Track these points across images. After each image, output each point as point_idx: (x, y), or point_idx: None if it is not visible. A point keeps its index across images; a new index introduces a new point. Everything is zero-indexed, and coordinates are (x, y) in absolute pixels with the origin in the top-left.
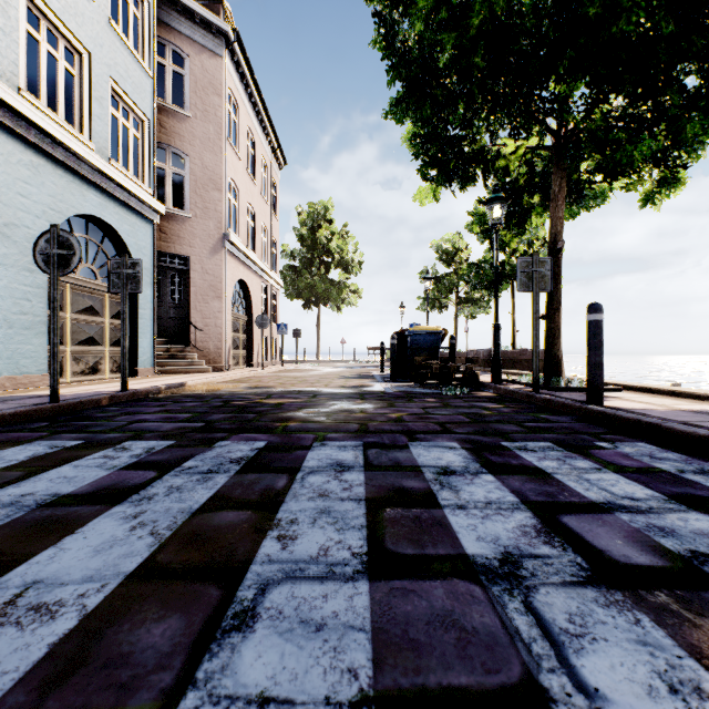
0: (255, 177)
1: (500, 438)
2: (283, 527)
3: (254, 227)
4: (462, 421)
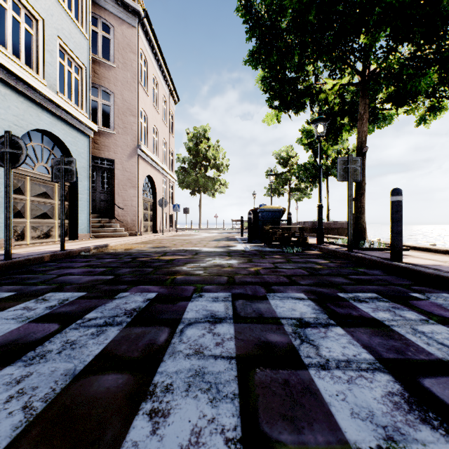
0: (158, 108)
1: (335, 289)
2: (157, 397)
3: (157, 141)
4: (303, 274)
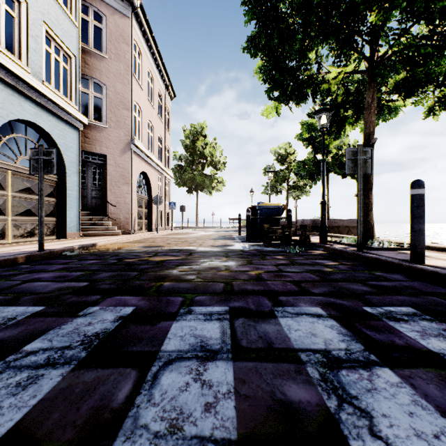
0: (153, 103)
1: (358, 300)
2: None
3: (153, 137)
4: (313, 279)
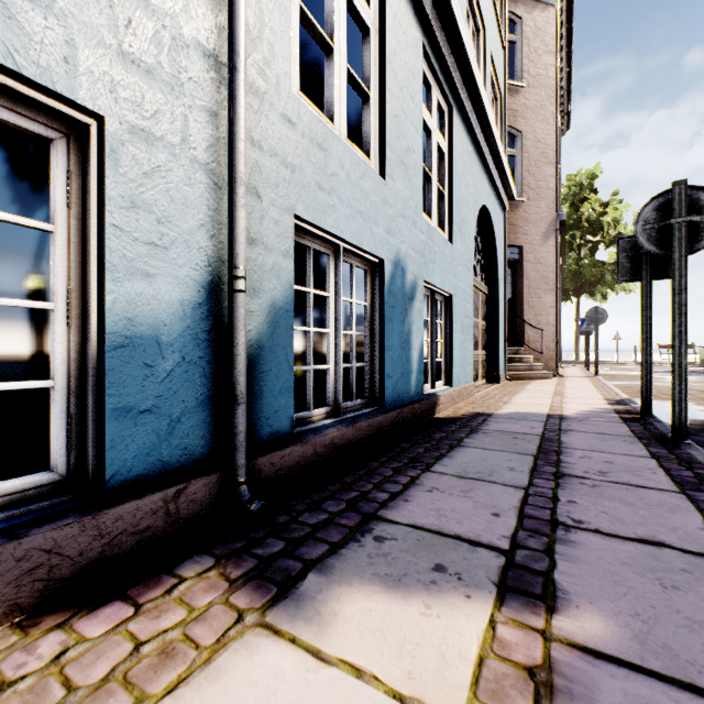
0: None
1: None
2: None
3: None
4: None
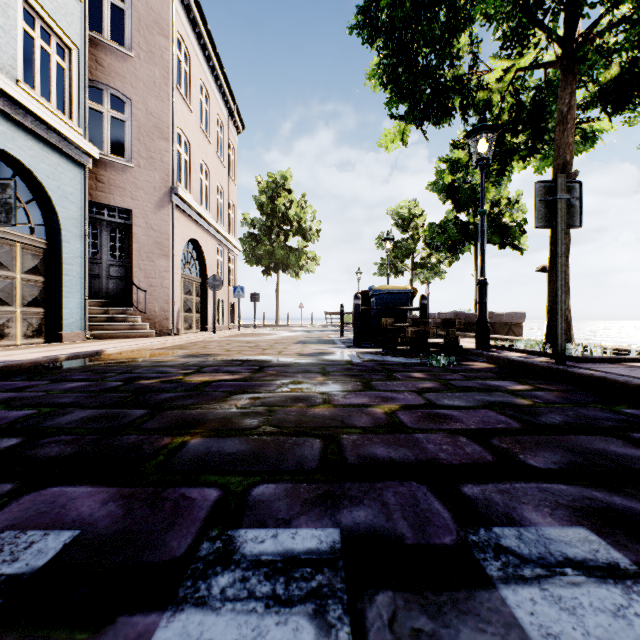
0: (210, 135)
1: None
2: None
3: (208, 187)
4: (510, 427)
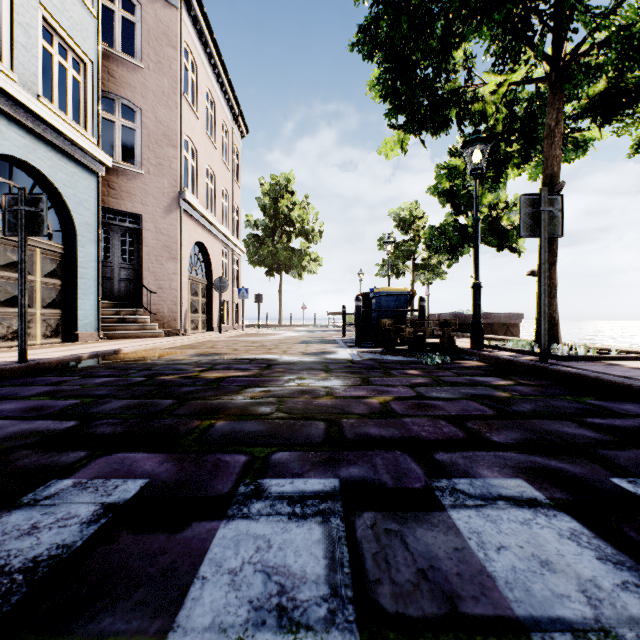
0: (215, 141)
1: (592, 462)
2: None
3: (214, 191)
4: (485, 414)
